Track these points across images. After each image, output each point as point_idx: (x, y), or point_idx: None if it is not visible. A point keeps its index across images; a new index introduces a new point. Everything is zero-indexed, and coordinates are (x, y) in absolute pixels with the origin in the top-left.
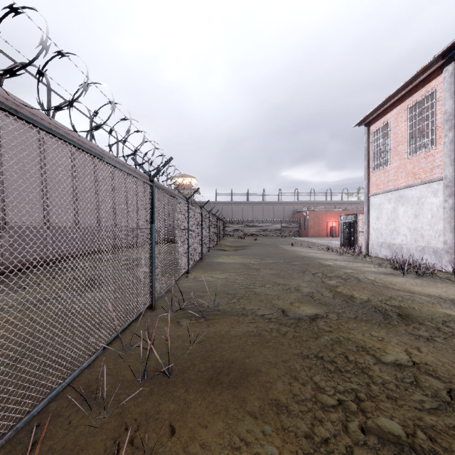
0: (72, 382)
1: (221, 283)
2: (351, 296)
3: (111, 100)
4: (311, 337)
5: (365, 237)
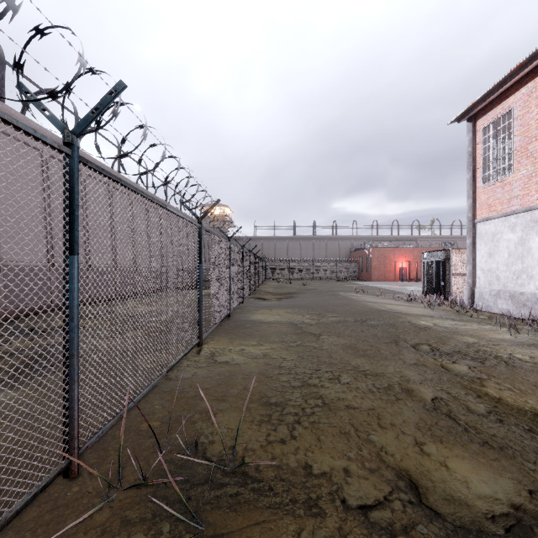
0: None
1: (256, 370)
2: (537, 417)
3: None
4: None
5: (469, 283)
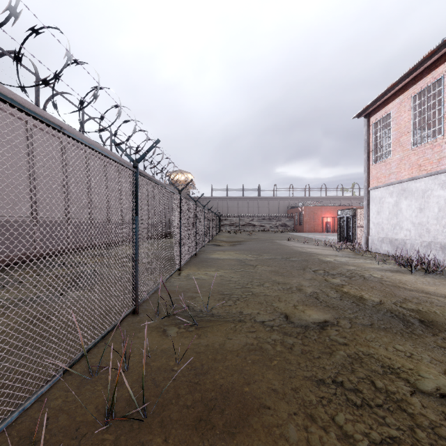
0: (11, 426)
1: (215, 281)
2: (361, 298)
3: (66, 46)
4: (323, 352)
5: (365, 232)
